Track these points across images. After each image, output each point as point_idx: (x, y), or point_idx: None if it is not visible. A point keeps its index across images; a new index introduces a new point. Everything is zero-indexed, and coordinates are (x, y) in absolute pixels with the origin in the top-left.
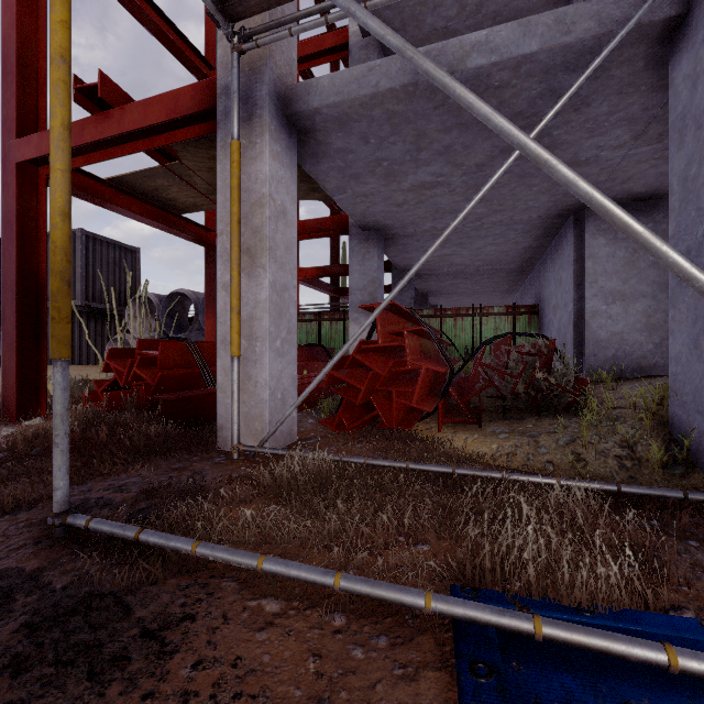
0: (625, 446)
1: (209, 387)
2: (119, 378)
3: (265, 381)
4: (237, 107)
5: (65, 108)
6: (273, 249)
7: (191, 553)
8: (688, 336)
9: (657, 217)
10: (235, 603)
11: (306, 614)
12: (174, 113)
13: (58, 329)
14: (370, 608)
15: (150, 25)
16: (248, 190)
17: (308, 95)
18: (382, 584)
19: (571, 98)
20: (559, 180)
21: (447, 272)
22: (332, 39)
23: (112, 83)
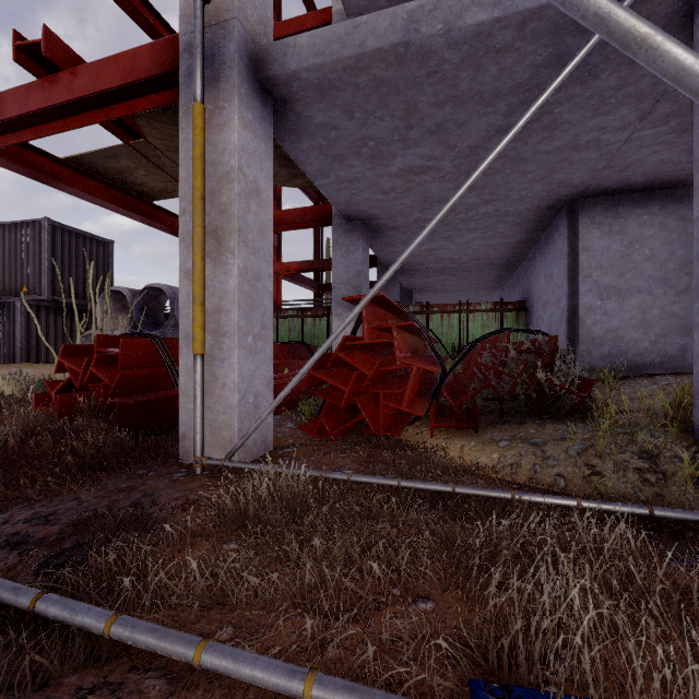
0: (645, 456)
1: (177, 389)
2: (74, 379)
3: (234, 383)
4: (200, 64)
5: None
6: (243, 231)
7: (103, 635)
8: None
9: (653, 209)
10: None
11: None
12: (130, 76)
13: None
14: None
15: None
16: (214, 163)
17: (284, 56)
18: (374, 697)
19: (578, 67)
20: (665, 70)
21: (433, 267)
22: (315, 18)
23: (60, 41)
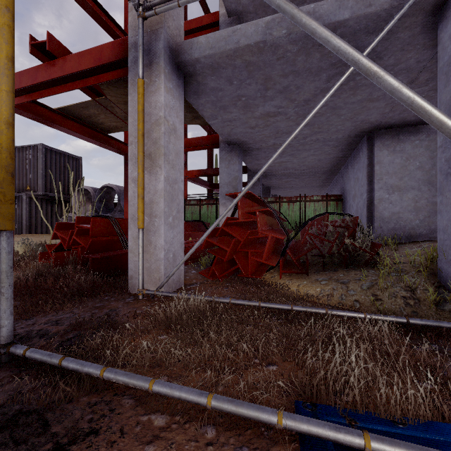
0: (408, 289)
1: (125, 249)
2: (63, 243)
3: (161, 245)
4: (141, 56)
5: (9, 45)
6: (167, 154)
7: (100, 377)
8: None
9: (421, 136)
10: (131, 418)
11: (185, 427)
12: (99, 62)
13: (4, 208)
14: (234, 422)
15: (86, 7)
16: (149, 114)
17: (191, 49)
18: (243, 404)
19: (369, 53)
20: (385, 88)
21: (283, 173)
22: (208, 18)
23: (57, 41)
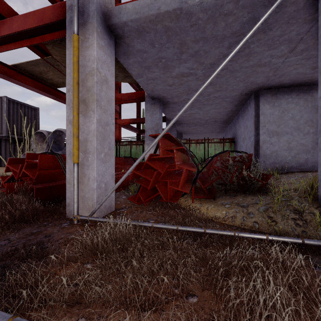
0: (296, 212)
1: None
2: (14, 175)
3: (94, 177)
4: (76, 14)
5: None
6: (99, 100)
7: None
8: None
9: (293, 95)
10: None
11: None
12: (41, 22)
13: None
14: None
15: None
16: (84, 66)
17: (120, 14)
18: None
19: (263, 24)
20: None
21: (192, 122)
22: None
23: (5, 3)
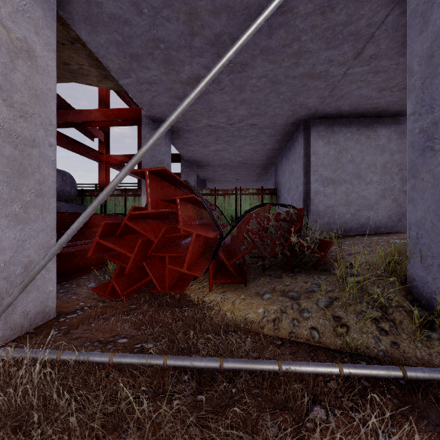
0: (377, 306)
1: None
2: None
3: None
4: None
5: None
6: (4, 88)
7: None
8: (434, 202)
9: (353, 129)
10: None
11: None
12: None
13: None
14: None
15: None
16: None
17: None
18: None
19: None
20: None
21: (219, 164)
22: None
23: None
